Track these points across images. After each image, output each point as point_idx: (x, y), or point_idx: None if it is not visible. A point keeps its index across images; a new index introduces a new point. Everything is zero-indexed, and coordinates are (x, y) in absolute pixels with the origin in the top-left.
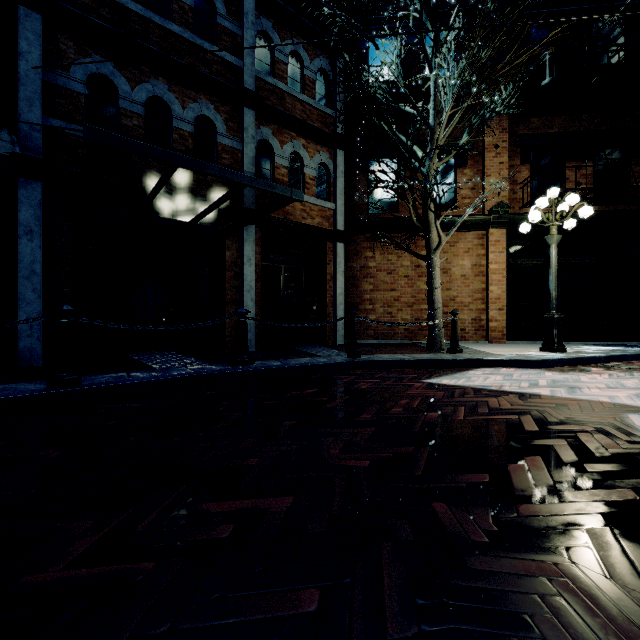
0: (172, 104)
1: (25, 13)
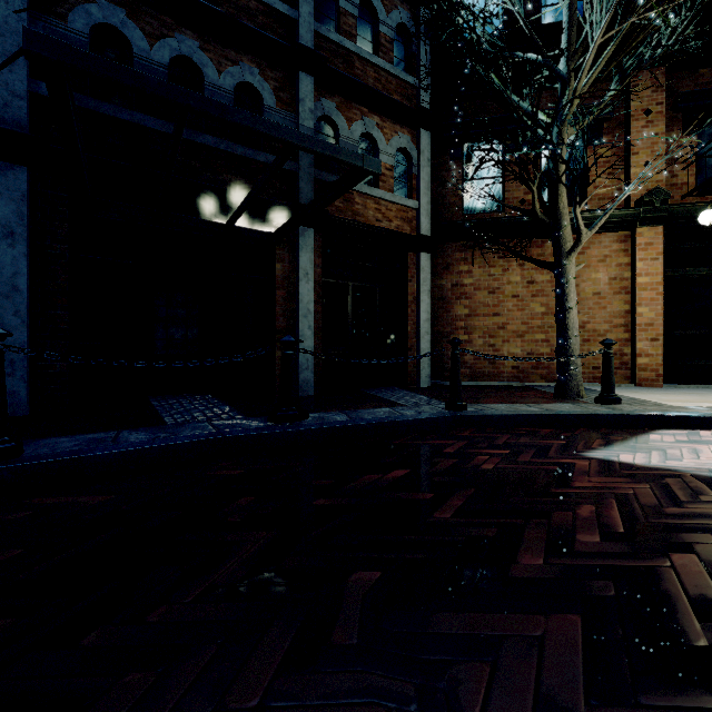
0: (204, 67)
1: None
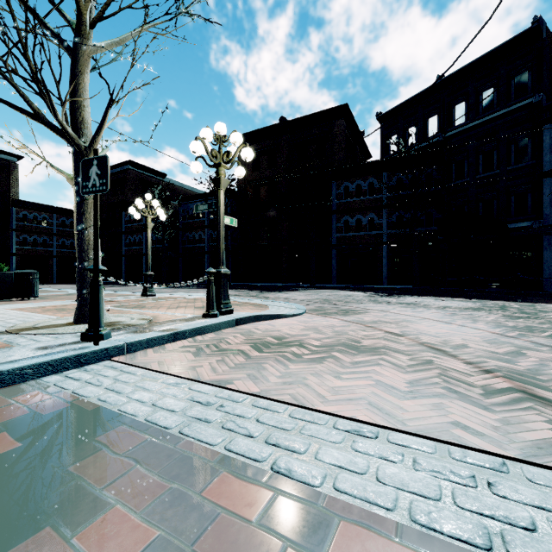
0: None
1: (544, 180)
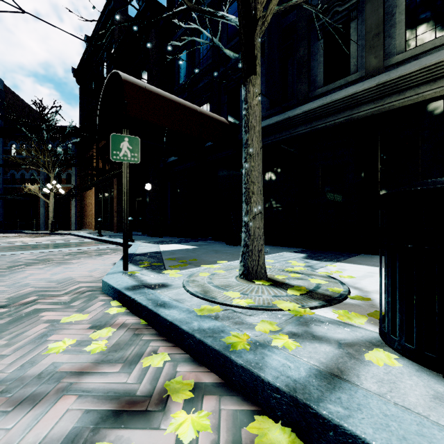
0: (25, 173)
1: (0, 168)
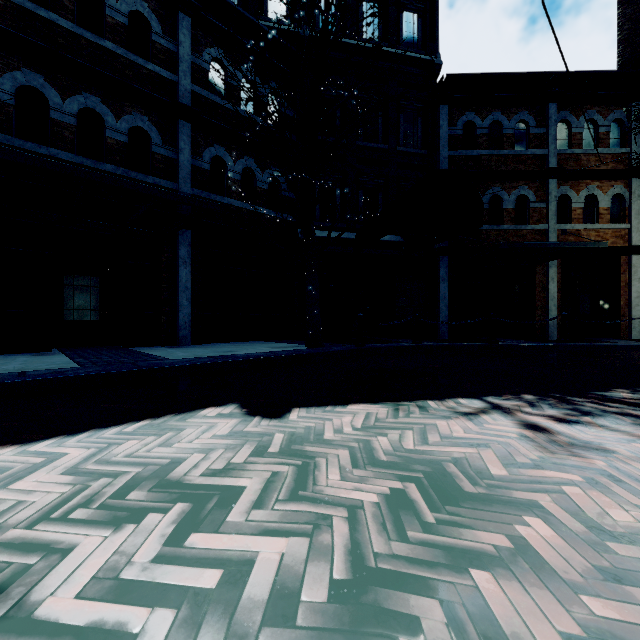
0: (502, 196)
1: None
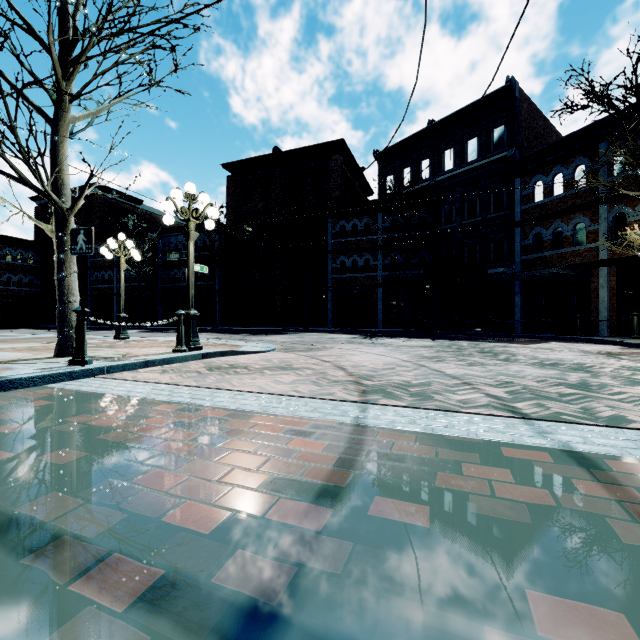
0: (562, 227)
1: (516, 230)
